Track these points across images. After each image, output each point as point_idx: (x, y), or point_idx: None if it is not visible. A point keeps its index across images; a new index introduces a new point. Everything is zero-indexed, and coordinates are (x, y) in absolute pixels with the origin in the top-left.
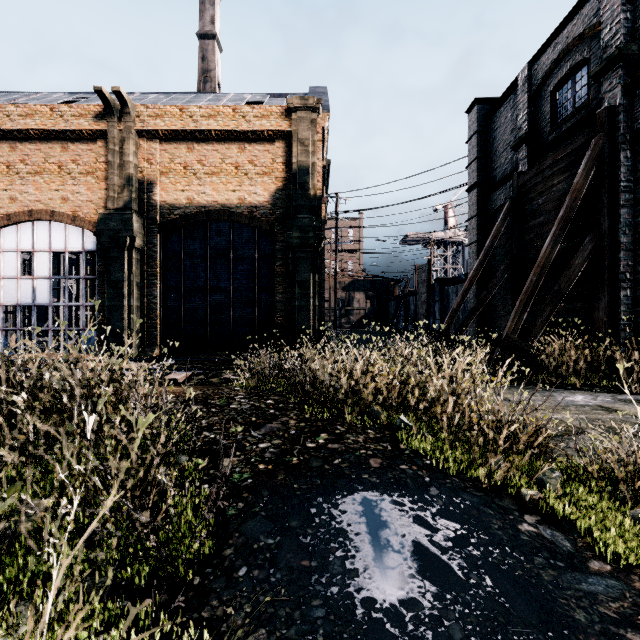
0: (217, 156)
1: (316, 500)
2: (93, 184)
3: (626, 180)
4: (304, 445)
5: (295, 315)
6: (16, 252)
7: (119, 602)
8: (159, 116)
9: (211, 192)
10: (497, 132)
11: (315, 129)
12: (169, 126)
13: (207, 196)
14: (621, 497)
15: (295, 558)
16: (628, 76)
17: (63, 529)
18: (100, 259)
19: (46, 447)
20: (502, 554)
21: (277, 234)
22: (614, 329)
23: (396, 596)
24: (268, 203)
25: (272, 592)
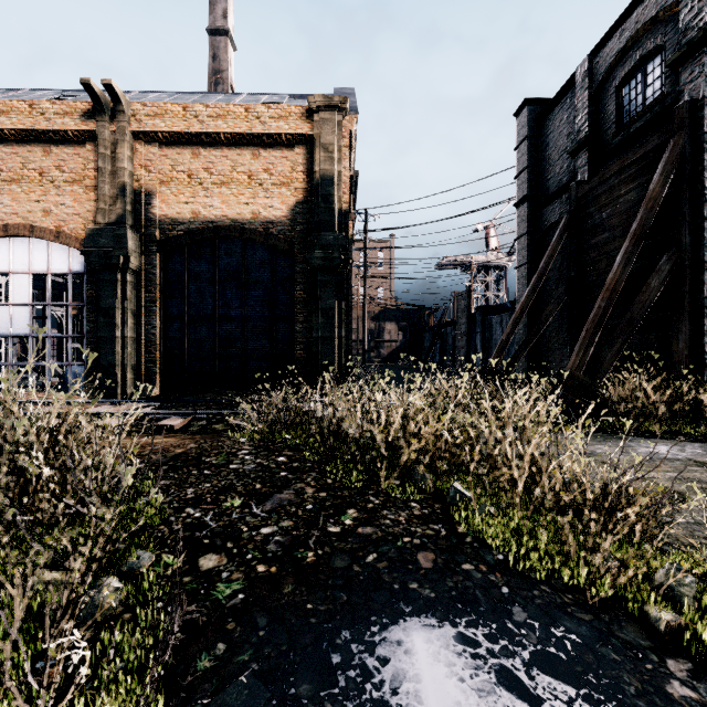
0: (227, 163)
1: (340, 636)
2: (81, 194)
3: None
4: (324, 529)
5: (318, 348)
6: None
7: None
8: (158, 115)
9: (220, 205)
10: (551, 137)
11: (341, 133)
12: (170, 127)
13: (215, 210)
14: None
15: None
16: None
17: None
18: (89, 282)
19: None
20: None
21: (297, 254)
22: (696, 365)
23: None
24: (286, 218)
25: None
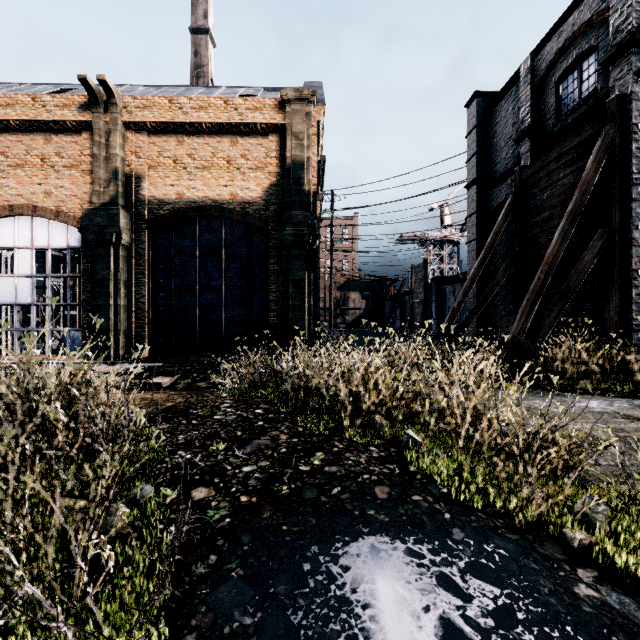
0: (208, 150)
1: (310, 550)
2: (78, 178)
3: (638, 172)
4: (296, 468)
5: (289, 315)
6: None
7: None
8: (147, 107)
9: (202, 187)
10: (498, 126)
11: (310, 122)
12: (158, 118)
13: (198, 191)
14: None
15: None
16: None
17: None
18: (85, 256)
19: None
20: (564, 639)
21: (270, 231)
22: (625, 329)
23: None
24: (261, 199)
25: None
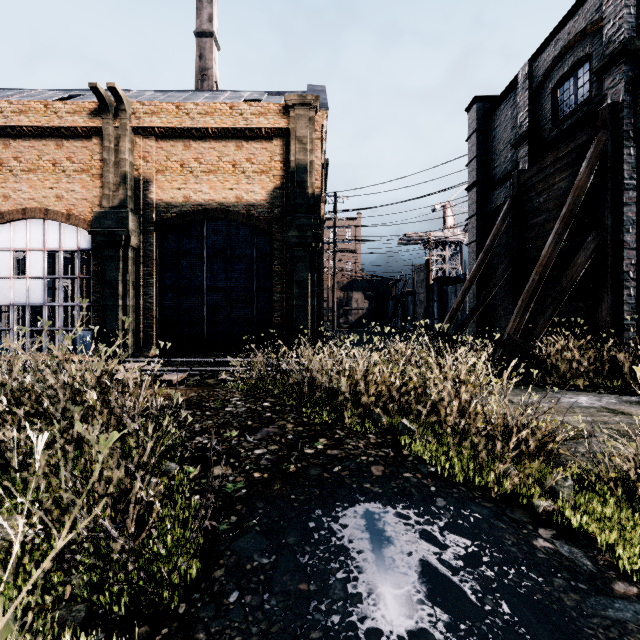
0: (214, 154)
1: (315, 513)
2: (88, 182)
3: (629, 177)
4: (302, 451)
5: (293, 315)
6: (9, 251)
7: (94, 635)
8: (155, 113)
9: (208, 190)
10: (497, 130)
11: (313, 127)
12: (165, 123)
13: (204, 194)
14: (639, 507)
15: (292, 581)
16: (631, 72)
17: (37, 549)
18: (95, 258)
19: (25, 456)
20: (518, 575)
21: (275, 233)
22: (617, 329)
23: (404, 626)
24: (266, 202)
25: (266, 622)
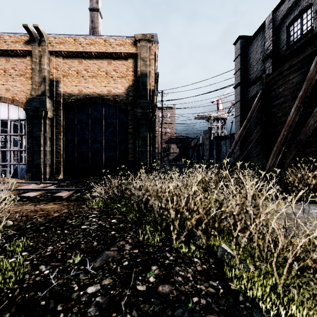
0: (95, 67)
1: None
2: (24, 81)
3: None
4: (134, 288)
5: (139, 156)
6: None
7: None
8: (62, 43)
9: (92, 87)
10: (252, 54)
11: (150, 52)
12: (67, 49)
13: (90, 89)
14: None
15: None
16: None
17: None
18: (28, 124)
19: None
20: None
21: (129, 111)
22: None
23: None
24: (124, 93)
25: None
